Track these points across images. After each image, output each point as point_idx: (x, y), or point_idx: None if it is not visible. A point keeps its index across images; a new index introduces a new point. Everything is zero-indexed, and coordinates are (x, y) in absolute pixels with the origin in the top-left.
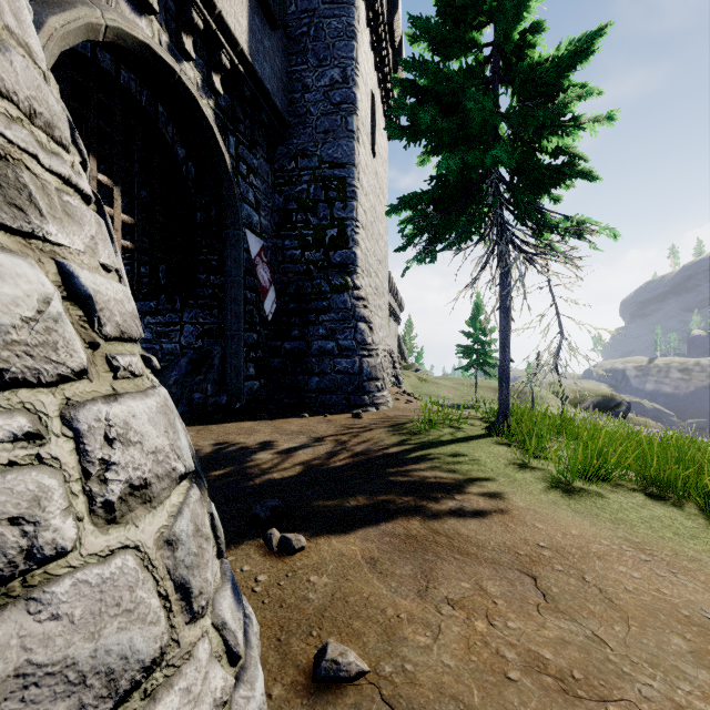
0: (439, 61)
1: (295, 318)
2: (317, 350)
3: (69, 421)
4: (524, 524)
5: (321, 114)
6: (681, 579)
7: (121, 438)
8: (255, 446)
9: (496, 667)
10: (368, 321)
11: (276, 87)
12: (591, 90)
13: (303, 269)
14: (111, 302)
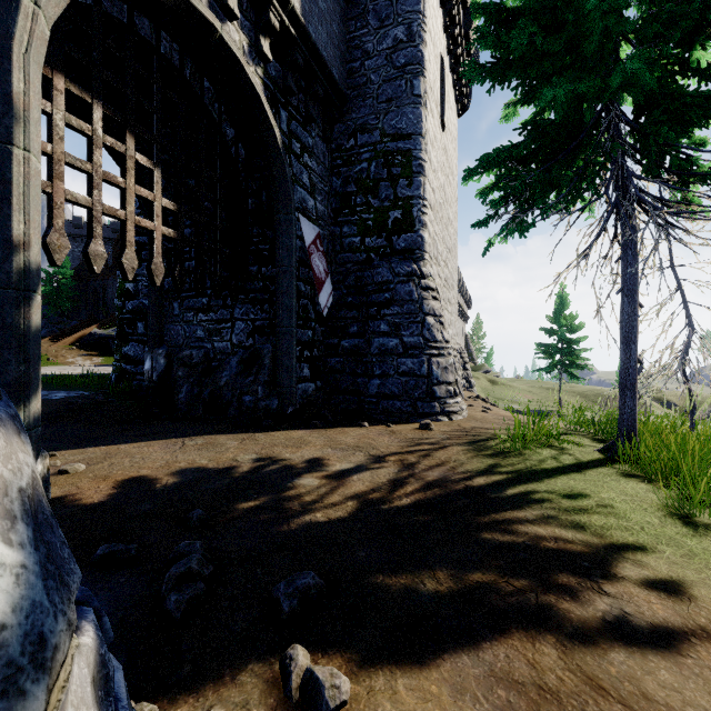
0: None
1: (354, 313)
2: (378, 348)
3: None
4: None
5: (382, 81)
6: None
7: None
8: (301, 465)
9: None
10: (438, 314)
11: (333, 55)
12: None
13: (363, 257)
14: None
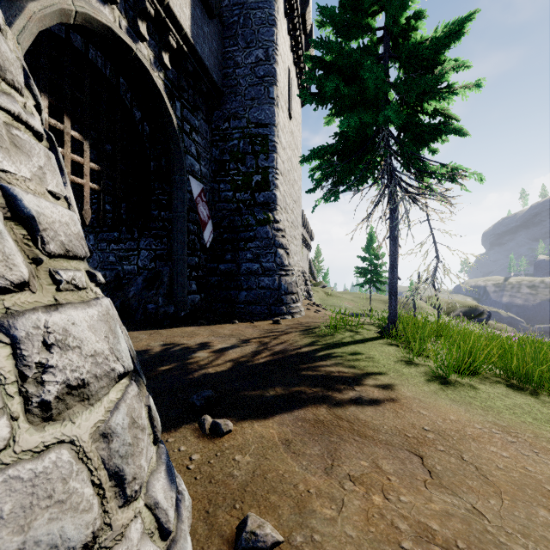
0: (342, 41)
1: (228, 246)
2: (245, 270)
3: (7, 328)
4: (411, 410)
5: (248, 85)
6: (542, 458)
7: (59, 344)
8: (195, 346)
9: (391, 537)
10: (286, 247)
11: (213, 63)
12: (463, 62)
13: (234, 206)
14: (56, 223)
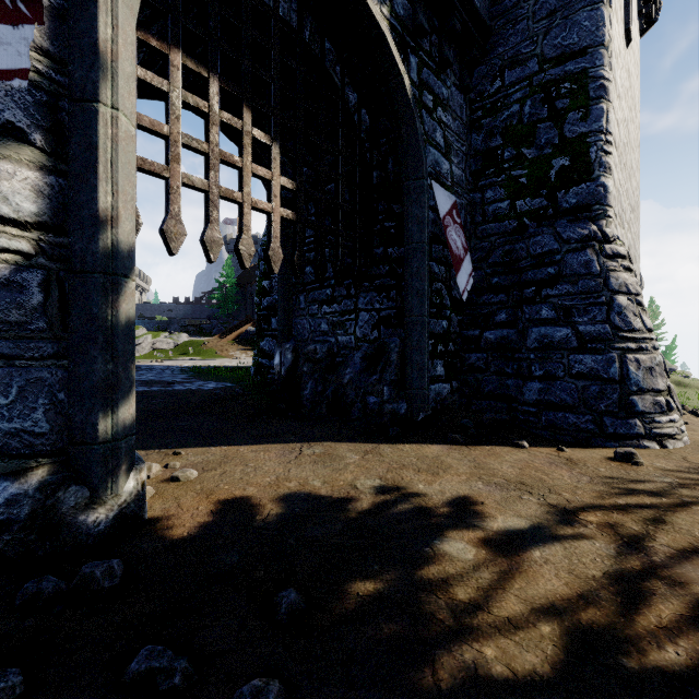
0: None
1: (501, 297)
2: (538, 340)
3: None
4: None
5: None
6: None
7: None
8: (442, 509)
9: None
10: (633, 291)
11: None
12: None
13: (512, 226)
14: None
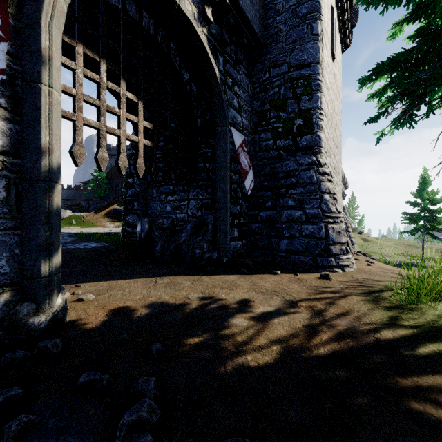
0: None
1: (268, 193)
2: (287, 217)
3: None
4: None
5: (289, 29)
6: None
7: None
8: (233, 305)
9: None
10: (332, 192)
11: (254, 16)
12: None
13: (275, 154)
14: None
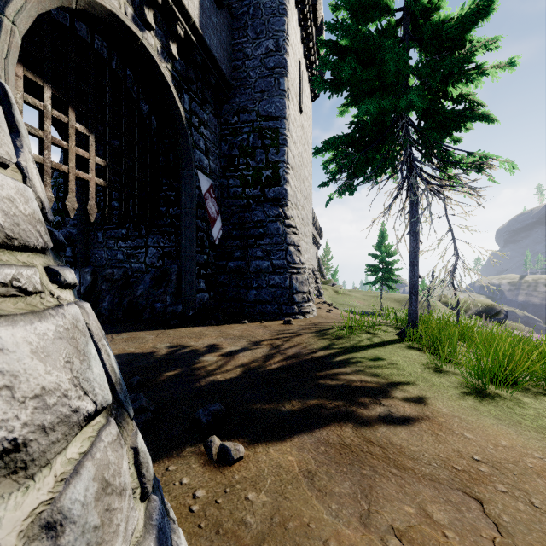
0: (358, 23)
1: (237, 243)
2: (255, 268)
3: None
4: (452, 433)
5: (258, 77)
6: None
7: None
8: (203, 349)
9: None
10: (297, 244)
11: (222, 55)
12: (496, 38)
13: (244, 202)
14: None
